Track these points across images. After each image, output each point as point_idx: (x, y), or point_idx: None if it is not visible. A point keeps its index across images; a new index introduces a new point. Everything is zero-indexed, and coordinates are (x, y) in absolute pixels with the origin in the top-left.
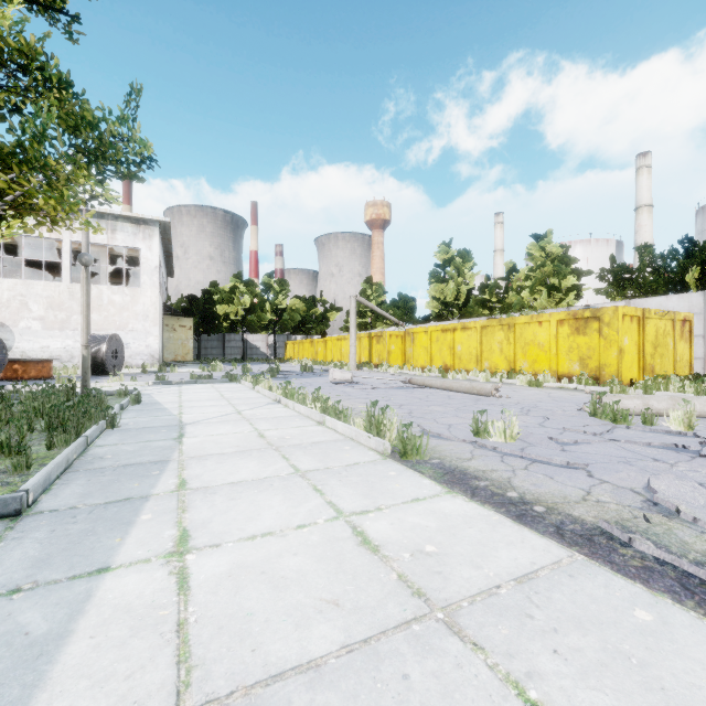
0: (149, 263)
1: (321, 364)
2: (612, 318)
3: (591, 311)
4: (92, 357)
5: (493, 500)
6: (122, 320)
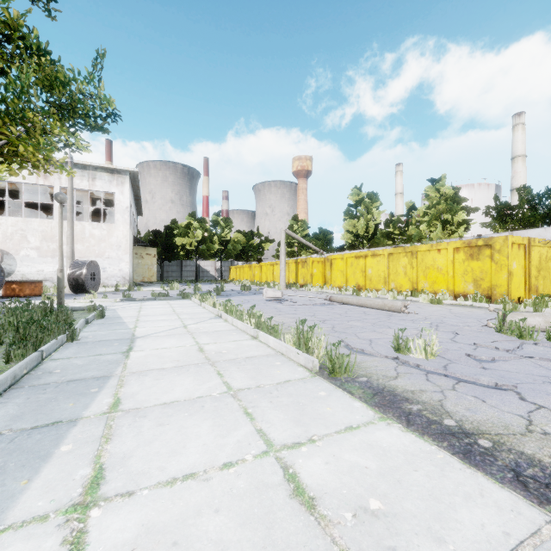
0: (121, 204)
1: (257, 284)
2: (503, 246)
3: (484, 240)
4: (74, 279)
5: (431, 430)
6: (101, 249)
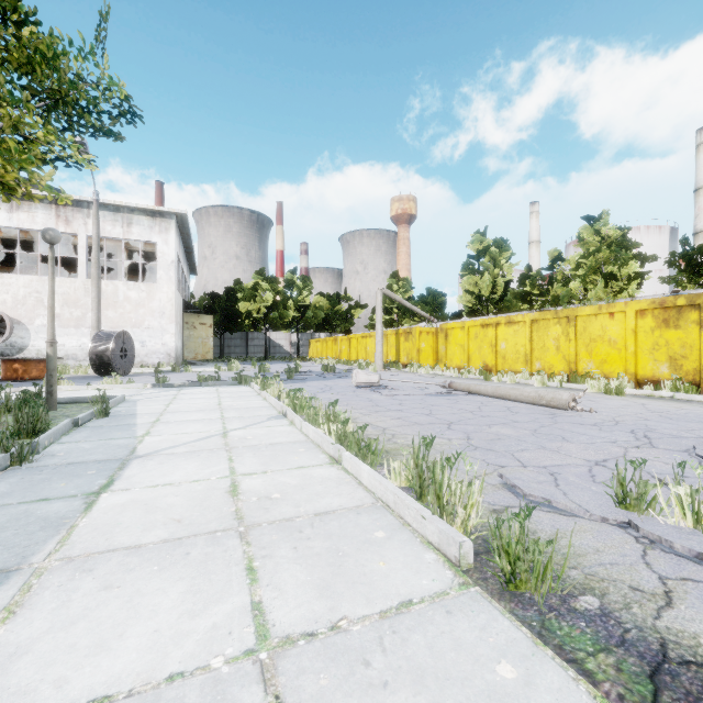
0: (165, 257)
1: (345, 363)
2: None
3: (688, 298)
4: (98, 356)
5: None
6: (138, 317)
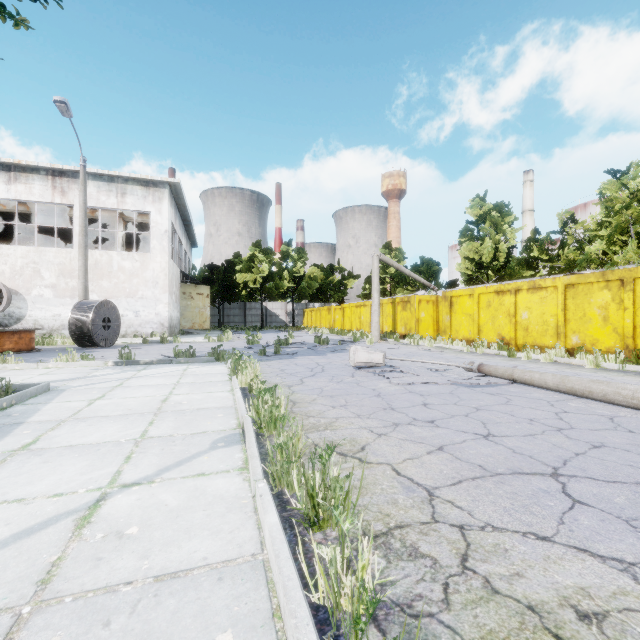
0: (159, 227)
1: (338, 333)
2: None
3: None
4: (77, 327)
5: None
6: (132, 287)
